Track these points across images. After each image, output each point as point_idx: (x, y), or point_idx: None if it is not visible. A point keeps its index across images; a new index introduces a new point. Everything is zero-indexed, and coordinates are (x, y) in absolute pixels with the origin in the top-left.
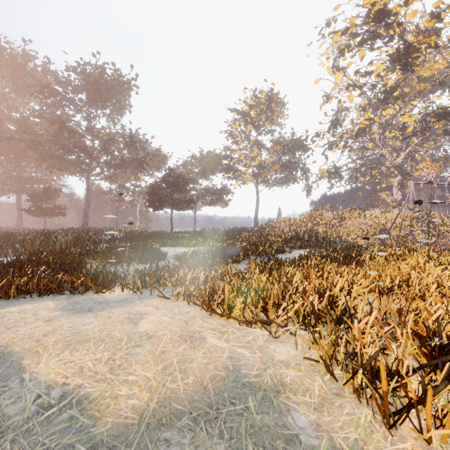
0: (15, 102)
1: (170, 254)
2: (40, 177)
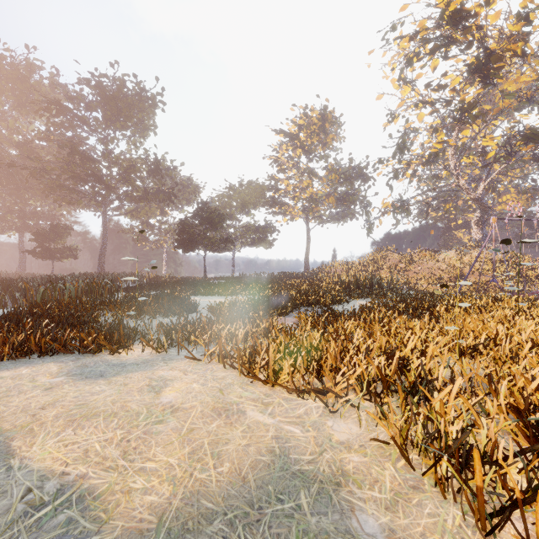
0: (17, 121)
1: (203, 305)
2: (47, 212)
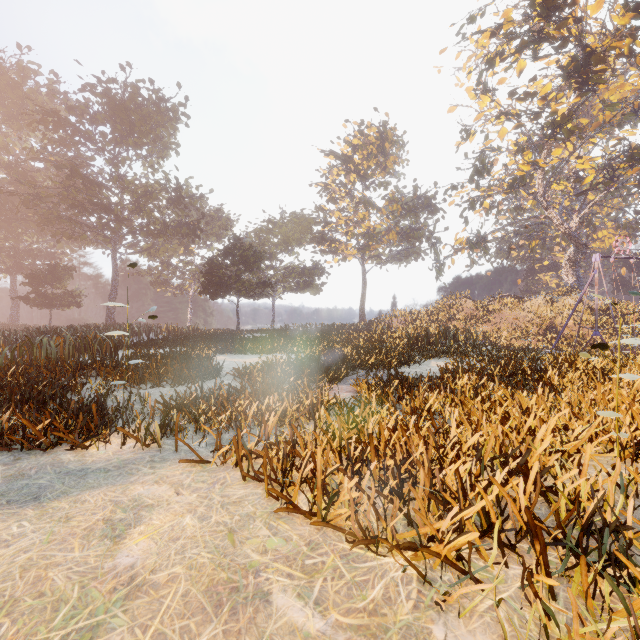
0: (7, 138)
1: (229, 367)
2: (45, 250)
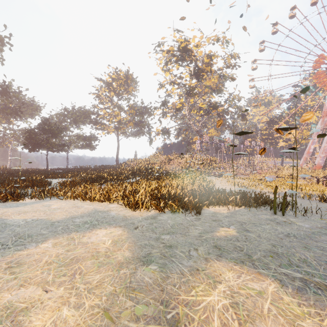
0: None
1: (53, 183)
2: None
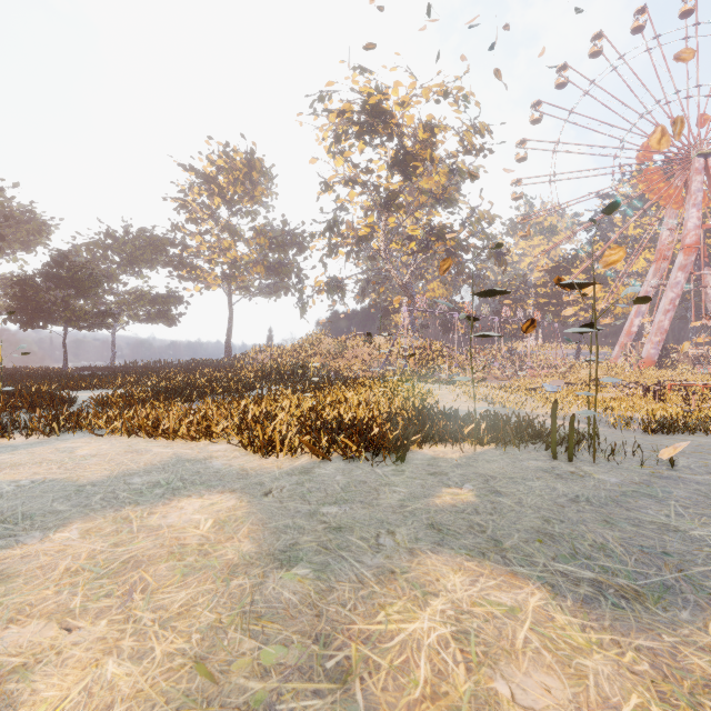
0: None
1: (80, 400)
2: None
